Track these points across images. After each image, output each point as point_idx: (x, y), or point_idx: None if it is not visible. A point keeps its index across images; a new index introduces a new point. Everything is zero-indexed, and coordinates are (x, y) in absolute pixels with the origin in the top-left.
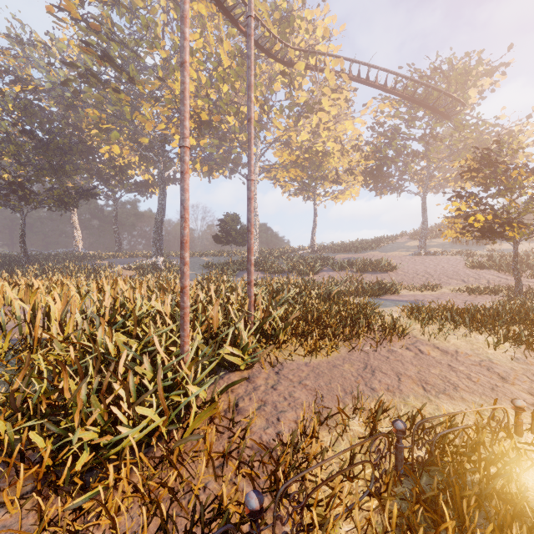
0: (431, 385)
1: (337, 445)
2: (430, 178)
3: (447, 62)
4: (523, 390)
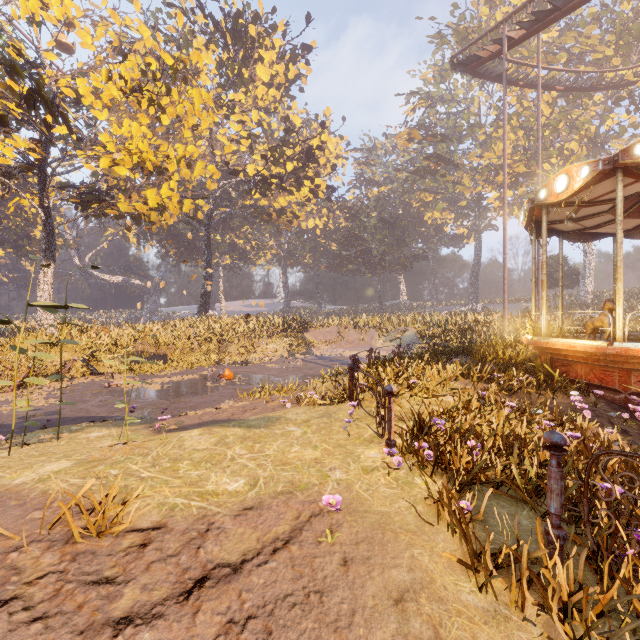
0: None
1: None
2: None
3: None
4: None
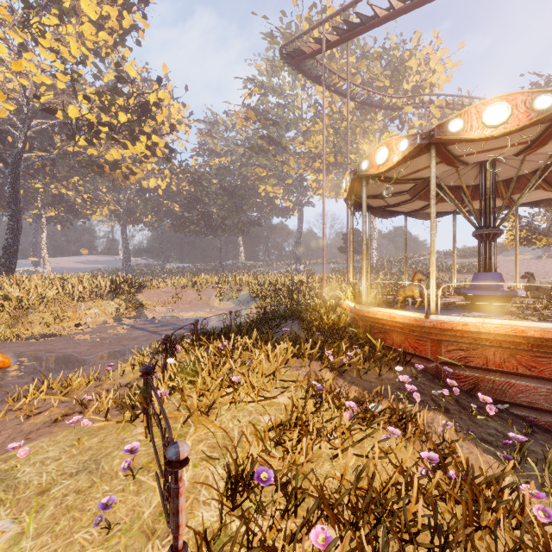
0: None
1: None
2: None
3: None
4: None
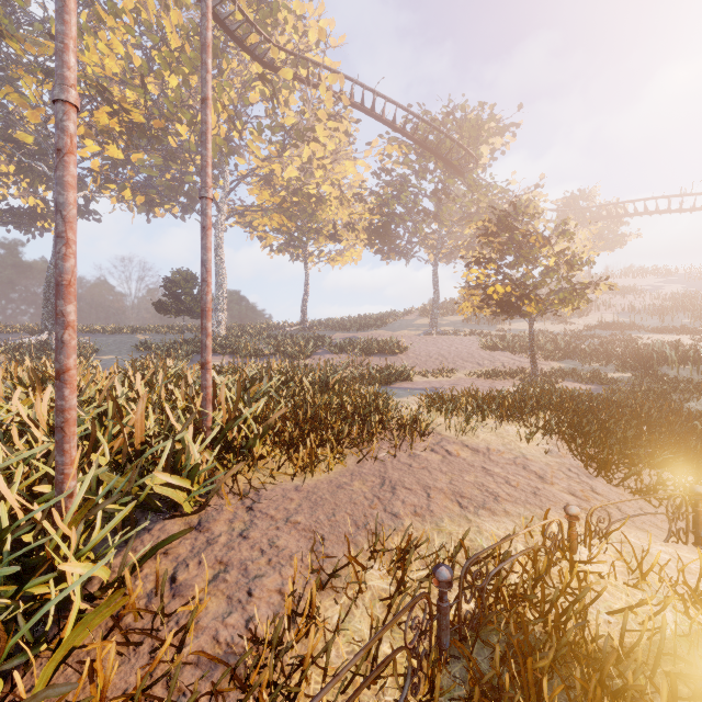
0: (468, 498)
1: (349, 620)
2: (442, 245)
3: (460, 109)
4: (564, 490)
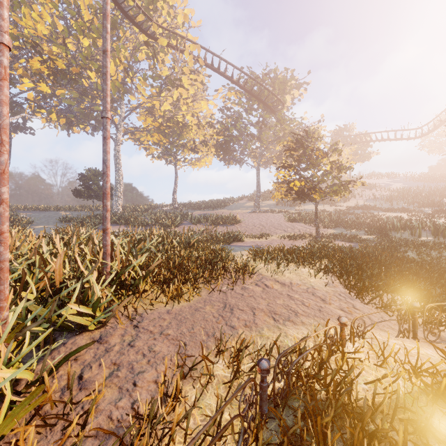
0: (279, 314)
1: (202, 398)
2: (262, 156)
3: (273, 72)
4: (337, 308)
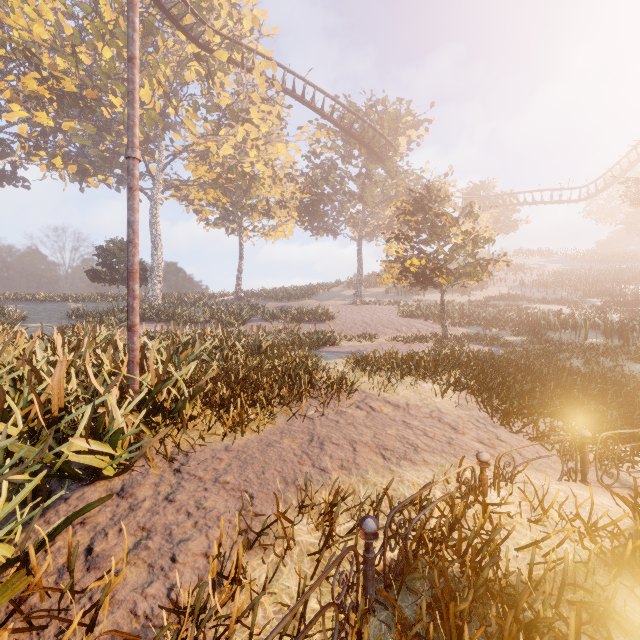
0: (391, 450)
1: (276, 578)
2: (365, 224)
3: (381, 103)
4: (474, 439)
